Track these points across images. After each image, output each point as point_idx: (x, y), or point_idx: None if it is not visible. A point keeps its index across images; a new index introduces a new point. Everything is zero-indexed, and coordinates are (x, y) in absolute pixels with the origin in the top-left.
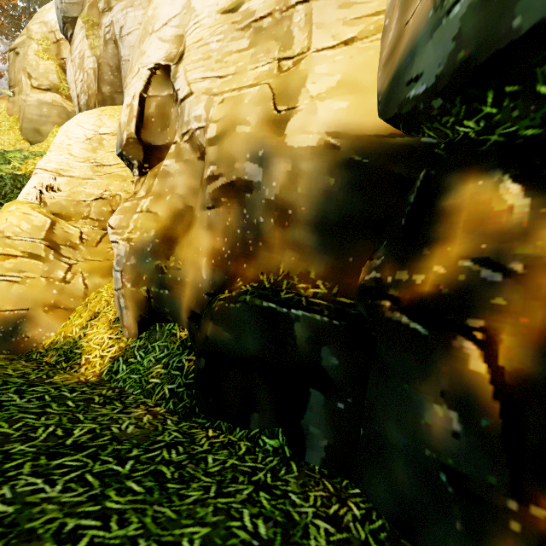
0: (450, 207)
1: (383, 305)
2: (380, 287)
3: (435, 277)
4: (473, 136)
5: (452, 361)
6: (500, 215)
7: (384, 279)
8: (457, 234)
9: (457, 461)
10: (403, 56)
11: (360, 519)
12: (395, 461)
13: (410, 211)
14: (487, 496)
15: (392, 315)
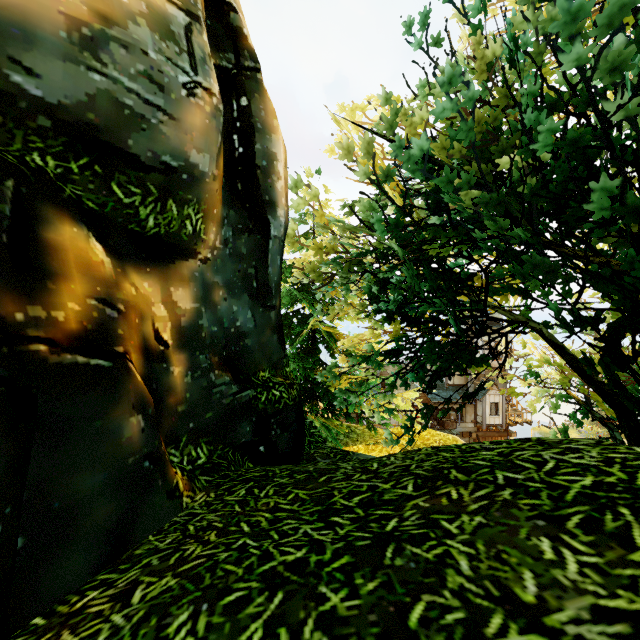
0: (55, 242)
1: (38, 351)
2: (6, 329)
3: (75, 314)
4: (53, 176)
5: (133, 379)
6: (99, 265)
7: (10, 316)
8: (74, 273)
9: (147, 446)
10: (2, 11)
11: (109, 585)
12: (94, 509)
13: (11, 227)
14: (159, 453)
15: (62, 358)
